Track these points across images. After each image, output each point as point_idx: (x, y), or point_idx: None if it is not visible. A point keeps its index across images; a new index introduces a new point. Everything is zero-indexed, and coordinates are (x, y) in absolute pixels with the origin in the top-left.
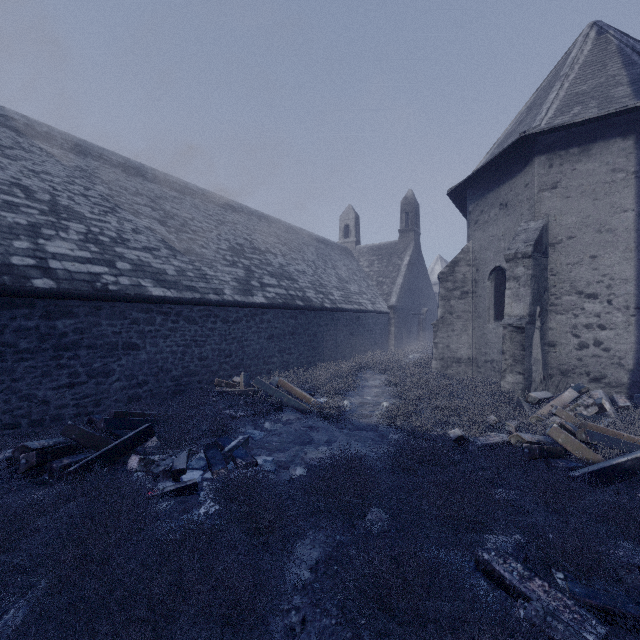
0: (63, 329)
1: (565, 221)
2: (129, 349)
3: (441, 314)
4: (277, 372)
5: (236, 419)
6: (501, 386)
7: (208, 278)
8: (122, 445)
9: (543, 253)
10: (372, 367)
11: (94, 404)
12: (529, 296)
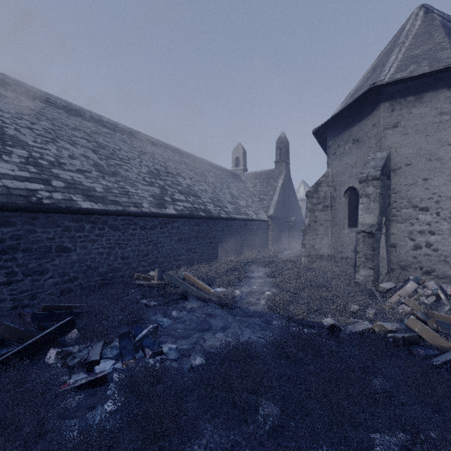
0: (1, 236)
1: (404, 152)
2: (61, 251)
3: (308, 222)
4: (185, 267)
5: (149, 308)
6: (356, 278)
7: (130, 194)
8: (43, 339)
9: (387, 176)
10: (256, 261)
11: (30, 298)
12: (378, 209)
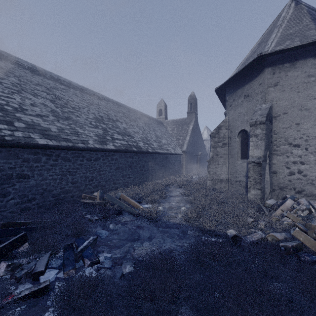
0: None
1: (282, 104)
2: (21, 178)
3: (212, 155)
4: (121, 188)
5: (92, 222)
6: (248, 196)
7: (79, 134)
8: None
9: (270, 121)
10: (174, 184)
11: None
12: (264, 145)
